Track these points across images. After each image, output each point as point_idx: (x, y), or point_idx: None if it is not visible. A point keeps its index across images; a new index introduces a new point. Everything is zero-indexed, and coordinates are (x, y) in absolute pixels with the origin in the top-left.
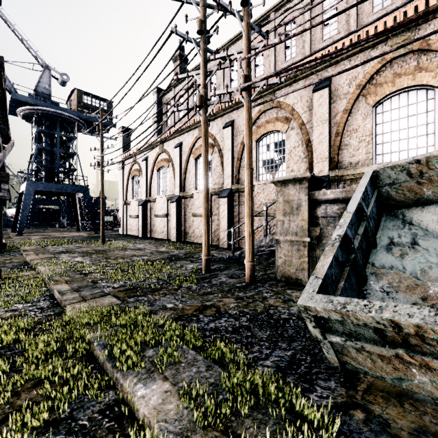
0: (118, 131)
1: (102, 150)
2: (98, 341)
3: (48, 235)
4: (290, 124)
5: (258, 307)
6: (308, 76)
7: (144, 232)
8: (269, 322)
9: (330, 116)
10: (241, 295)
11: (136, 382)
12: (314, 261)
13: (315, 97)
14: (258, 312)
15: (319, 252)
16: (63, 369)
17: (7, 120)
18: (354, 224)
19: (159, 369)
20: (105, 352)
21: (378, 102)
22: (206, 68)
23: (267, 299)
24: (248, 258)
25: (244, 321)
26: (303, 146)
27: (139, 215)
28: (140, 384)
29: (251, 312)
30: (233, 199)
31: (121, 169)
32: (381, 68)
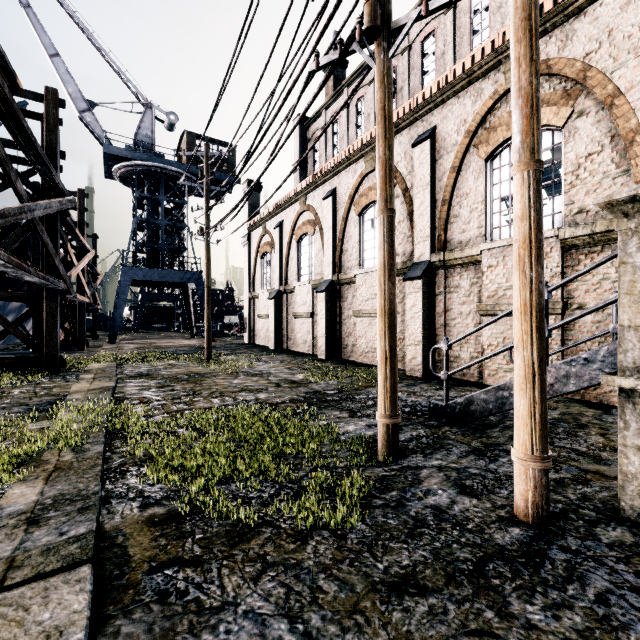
0: (243, 188)
1: (207, 208)
2: None
3: (148, 344)
4: (576, 105)
5: None
6: None
7: (278, 341)
8: None
9: None
10: (546, 632)
11: None
12: None
13: None
14: None
15: None
16: None
17: (40, 153)
18: None
19: None
20: None
21: None
22: None
23: None
24: (526, 446)
25: None
26: (616, 148)
27: (270, 314)
28: None
29: None
30: (434, 282)
31: (246, 244)
32: None
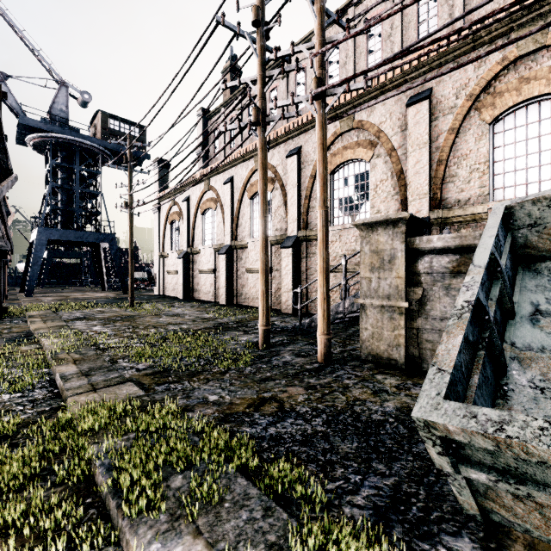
0: (153, 164)
1: (130, 187)
2: (103, 459)
3: (64, 296)
4: (376, 150)
5: (338, 402)
6: (401, 85)
7: (186, 292)
8: (356, 427)
9: (431, 138)
10: (313, 383)
11: (150, 540)
12: (414, 335)
13: (410, 113)
14: (338, 409)
15: (422, 321)
16: (44, 507)
17: (5, 147)
18: (484, 284)
19: (188, 513)
20: (107, 480)
21: (496, 118)
22: (264, 72)
23: (349, 389)
24: (321, 329)
25: (319, 425)
26: (393, 179)
27: (180, 270)
28: (156, 544)
29: (328, 409)
30: (300, 250)
31: (157, 212)
32: (501, 72)
